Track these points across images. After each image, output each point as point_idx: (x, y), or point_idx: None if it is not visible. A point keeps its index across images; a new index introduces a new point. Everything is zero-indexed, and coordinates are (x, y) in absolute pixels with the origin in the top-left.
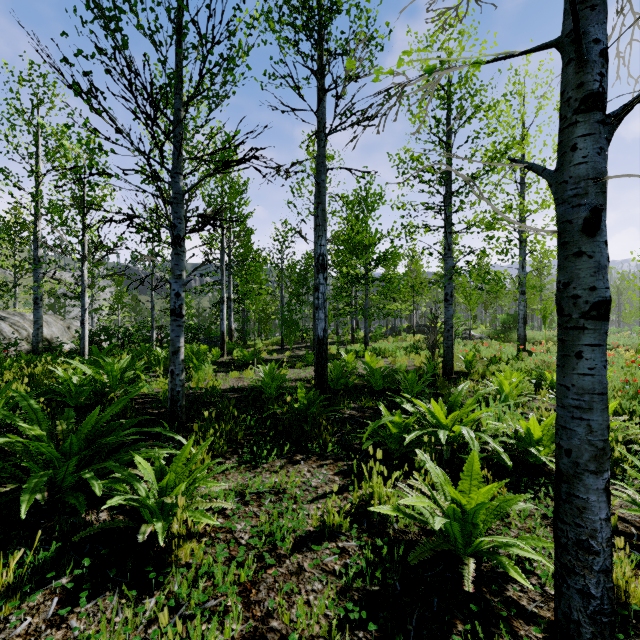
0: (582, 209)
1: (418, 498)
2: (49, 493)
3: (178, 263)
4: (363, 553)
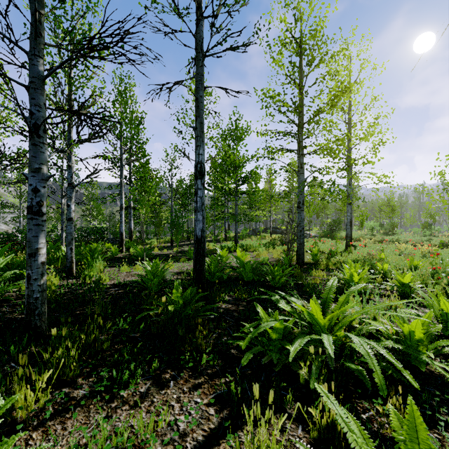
0: None
1: None
2: None
3: (36, 155)
4: None
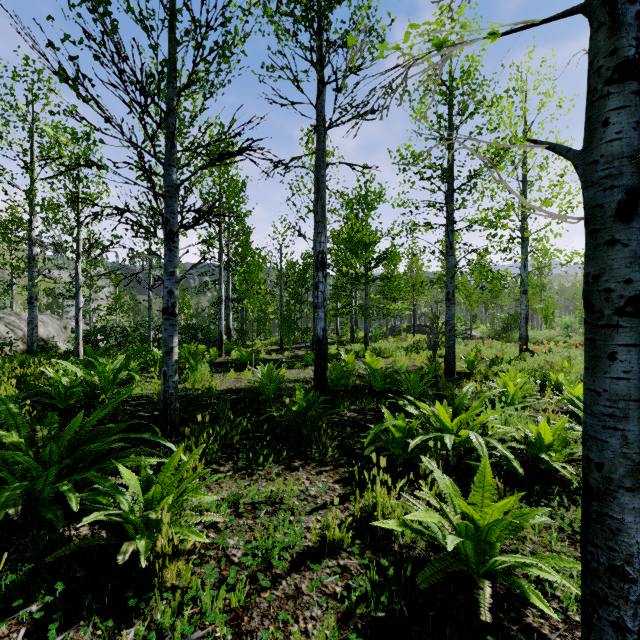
0: (616, 191)
1: (427, 512)
2: (27, 505)
3: (171, 259)
4: (366, 572)
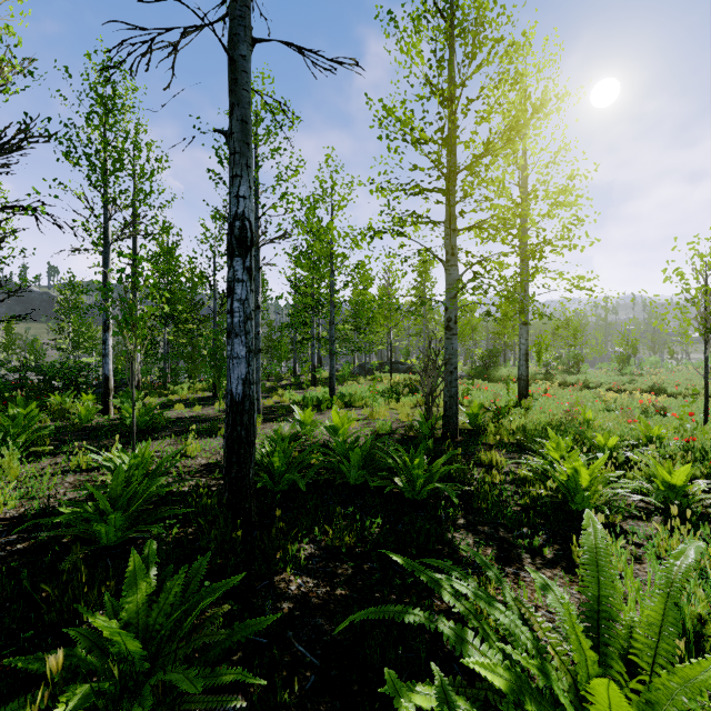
0: None
1: None
2: None
3: None
4: None
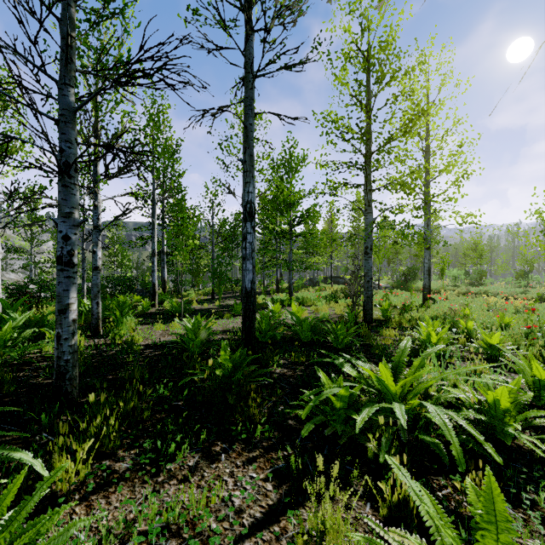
0: None
1: None
2: None
3: (66, 198)
4: None
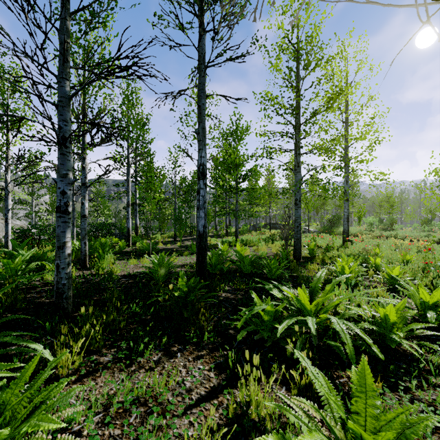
0: None
1: (312, 436)
2: None
3: (63, 163)
4: None
